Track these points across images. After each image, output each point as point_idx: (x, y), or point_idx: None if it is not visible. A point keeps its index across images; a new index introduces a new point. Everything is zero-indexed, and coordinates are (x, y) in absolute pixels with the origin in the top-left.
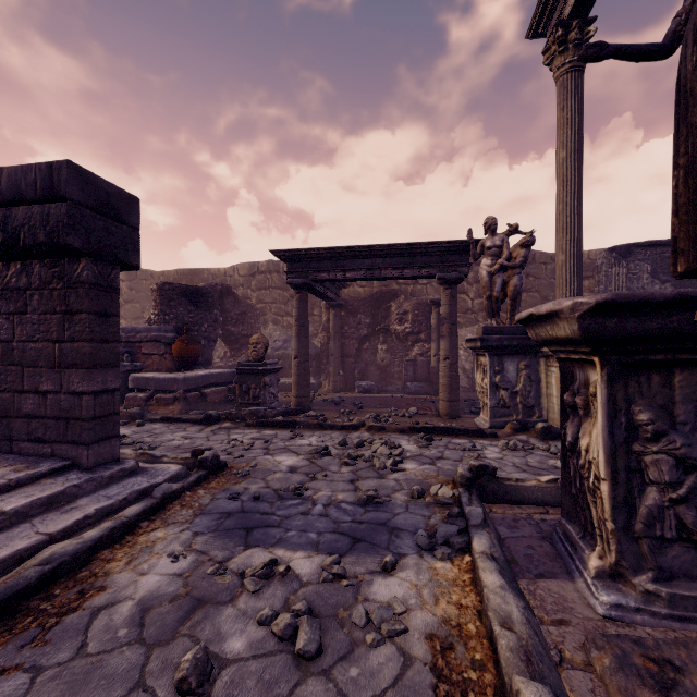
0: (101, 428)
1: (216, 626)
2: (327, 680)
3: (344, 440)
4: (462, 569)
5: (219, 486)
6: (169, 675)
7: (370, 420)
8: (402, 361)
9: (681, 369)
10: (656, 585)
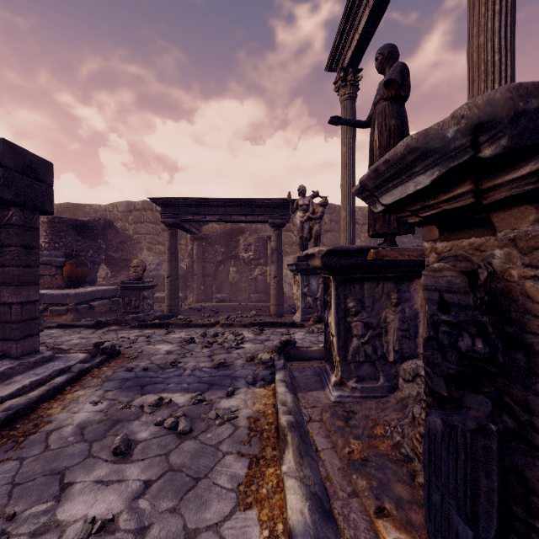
0: (26, 328)
1: (130, 429)
2: (195, 440)
3: (205, 333)
4: (269, 390)
5: (117, 365)
6: (106, 450)
7: (223, 320)
8: (247, 279)
9: (367, 282)
10: (356, 384)
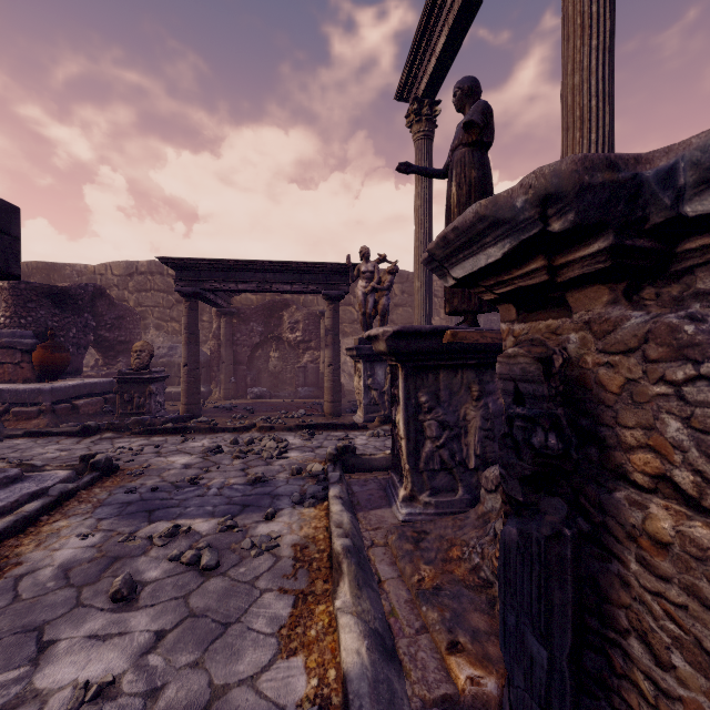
0: None
1: (134, 568)
2: (224, 576)
3: (236, 439)
4: (321, 509)
5: (114, 484)
6: (102, 597)
7: (261, 422)
8: (294, 367)
9: (443, 370)
10: (430, 498)
